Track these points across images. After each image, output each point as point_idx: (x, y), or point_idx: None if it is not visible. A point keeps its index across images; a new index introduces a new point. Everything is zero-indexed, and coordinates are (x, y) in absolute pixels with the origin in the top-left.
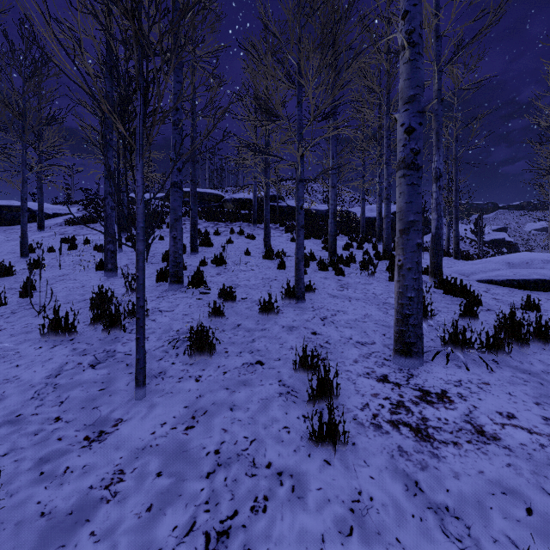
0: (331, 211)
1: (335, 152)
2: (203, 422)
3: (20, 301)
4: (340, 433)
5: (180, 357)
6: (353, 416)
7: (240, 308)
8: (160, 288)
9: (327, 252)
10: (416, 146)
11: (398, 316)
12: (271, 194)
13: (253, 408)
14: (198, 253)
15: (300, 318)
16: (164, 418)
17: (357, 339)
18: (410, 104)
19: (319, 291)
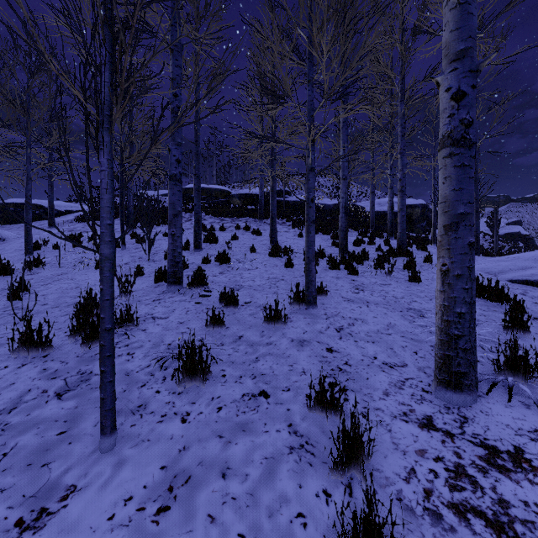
0: (342, 205)
1: (346, 142)
2: (182, 499)
3: (6, 304)
4: (382, 529)
5: (167, 382)
6: (396, 493)
7: (242, 314)
8: (158, 289)
9: (337, 248)
10: (468, 116)
11: (442, 337)
12: (278, 189)
13: (254, 475)
14: (202, 250)
15: (312, 328)
16: (131, 487)
17: (383, 358)
18: (459, 61)
19: (331, 294)
